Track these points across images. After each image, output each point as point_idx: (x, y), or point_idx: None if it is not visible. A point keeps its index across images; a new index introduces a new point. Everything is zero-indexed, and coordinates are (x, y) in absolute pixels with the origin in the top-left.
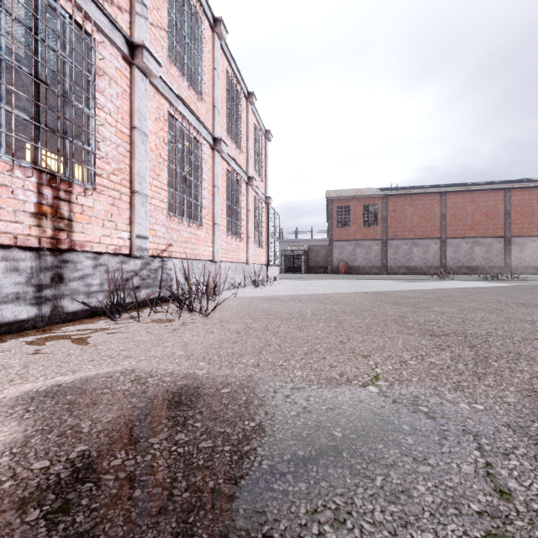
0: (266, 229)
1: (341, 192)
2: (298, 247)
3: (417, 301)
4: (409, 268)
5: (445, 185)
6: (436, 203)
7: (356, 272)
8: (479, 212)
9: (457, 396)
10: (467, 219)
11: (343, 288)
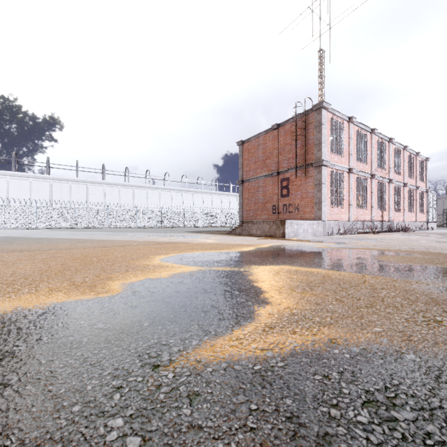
0: (426, 204)
1: None
2: None
3: None
4: None
5: None
6: None
7: None
8: None
9: (446, 235)
10: None
11: None
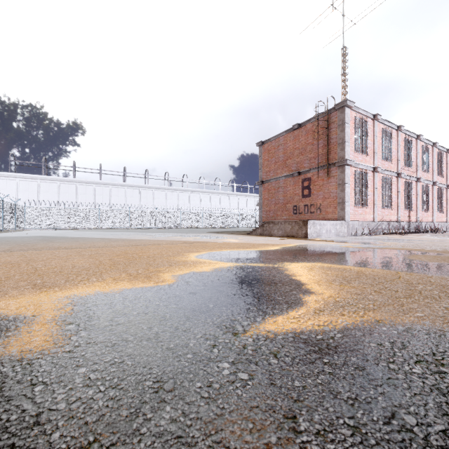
0: None
1: None
2: None
3: None
4: None
5: None
6: None
7: None
8: None
9: None
10: None
11: None
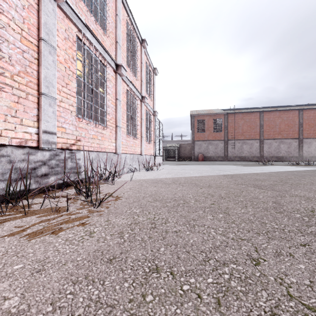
0: (153, 132)
1: (200, 111)
2: (173, 145)
3: (270, 183)
4: (241, 157)
5: (263, 107)
6: (257, 118)
7: (209, 160)
8: (283, 123)
9: None
10: (276, 128)
11: (207, 172)
